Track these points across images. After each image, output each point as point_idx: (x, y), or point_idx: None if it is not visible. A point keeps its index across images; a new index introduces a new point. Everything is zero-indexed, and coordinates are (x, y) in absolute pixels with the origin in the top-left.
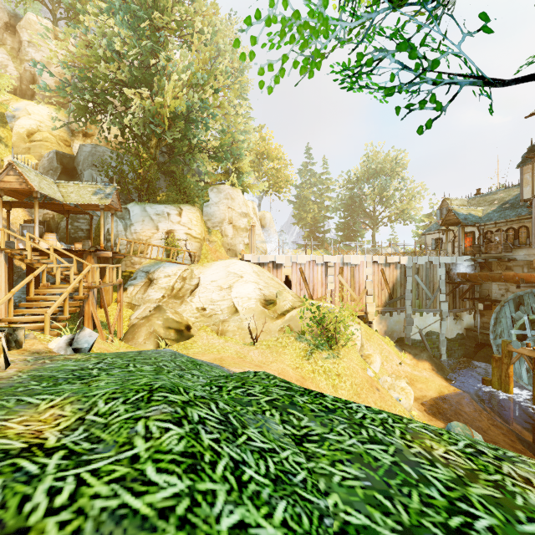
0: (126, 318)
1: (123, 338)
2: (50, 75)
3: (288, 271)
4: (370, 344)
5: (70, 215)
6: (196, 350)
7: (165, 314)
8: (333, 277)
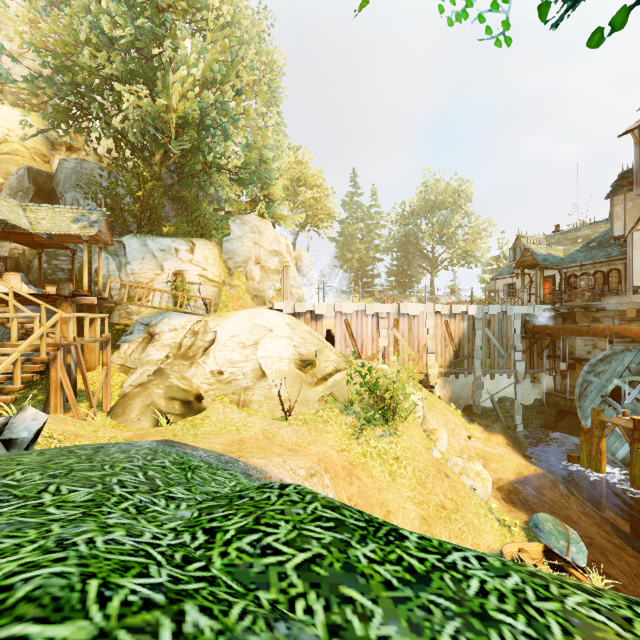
0: (117, 385)
1: (110, 413)
2: (13, 61)
3: (331, 323)
4: (433, 415)
5: (46, 250)
6: (208, 429)
7: (168, 380)
8: (386, 331)
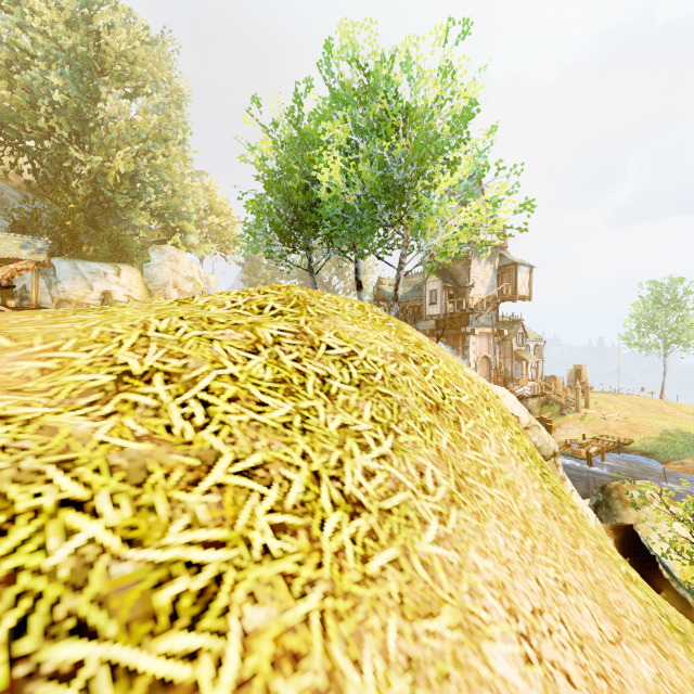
0: None
1: None
2: None
3: None
4: None
5: None
6: None
7: None
8: None
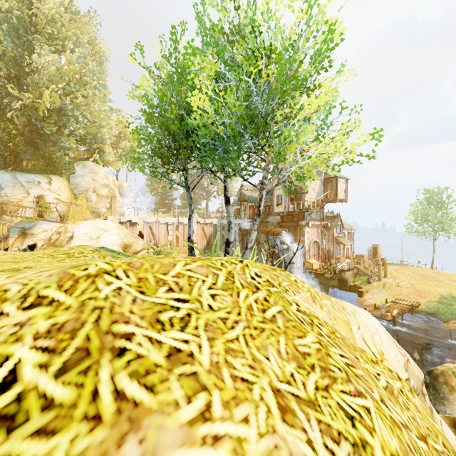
0: None
1: None
2: None
3: (141, 227)
4: None
5: None
6: None
7: None
8: (172, 232)
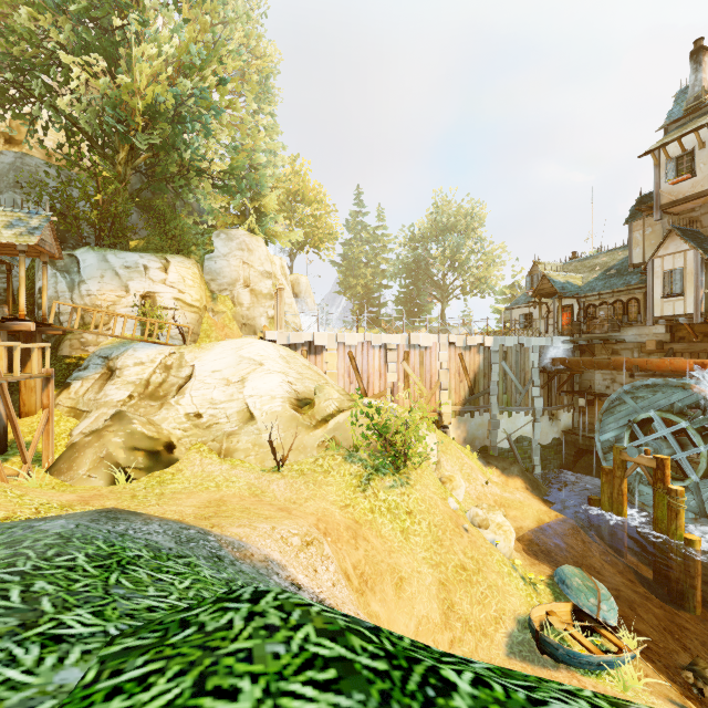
0: (64, 433)
1: (52, 470)
2: None
3: (332, 356)
4: (447, 458)
5: None
6: (180, 486)
7: (130, 426)
8: (395, 365)
